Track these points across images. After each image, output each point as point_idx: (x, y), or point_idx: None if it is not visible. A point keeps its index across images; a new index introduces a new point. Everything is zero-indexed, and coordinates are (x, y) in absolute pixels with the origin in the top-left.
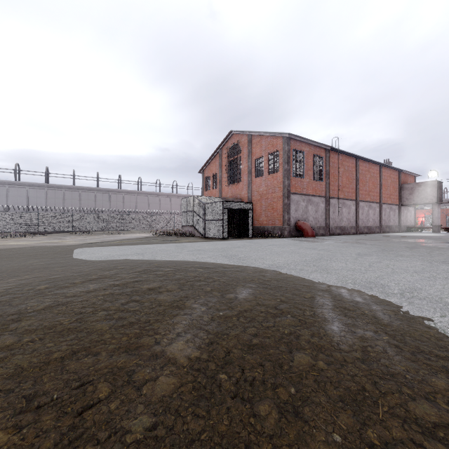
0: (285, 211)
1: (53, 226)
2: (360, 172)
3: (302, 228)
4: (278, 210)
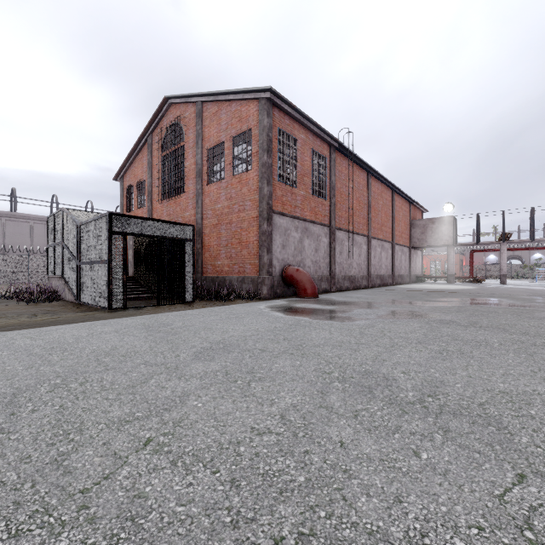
0: (263, 247)
1: None
2: (372, 194)
3: (296, 280)
4: (251, 244)
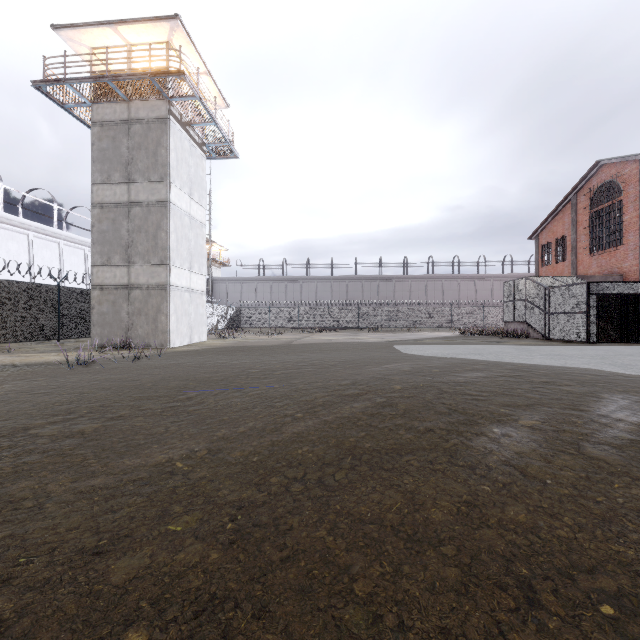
0: None
1: (341, 322)
2: None
3: None
4: None
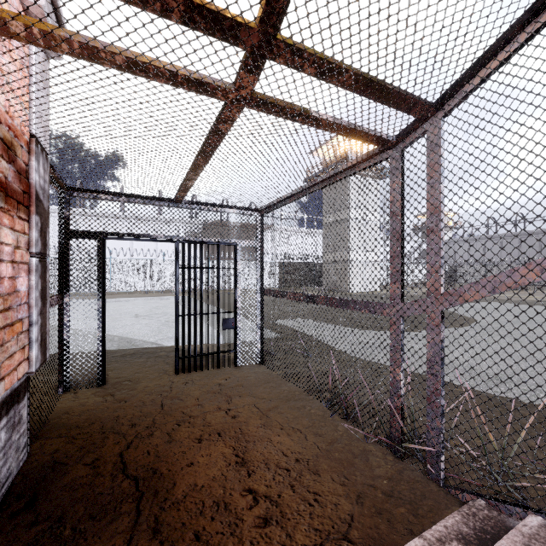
0: None
1: None
2: None
3: None
4: None
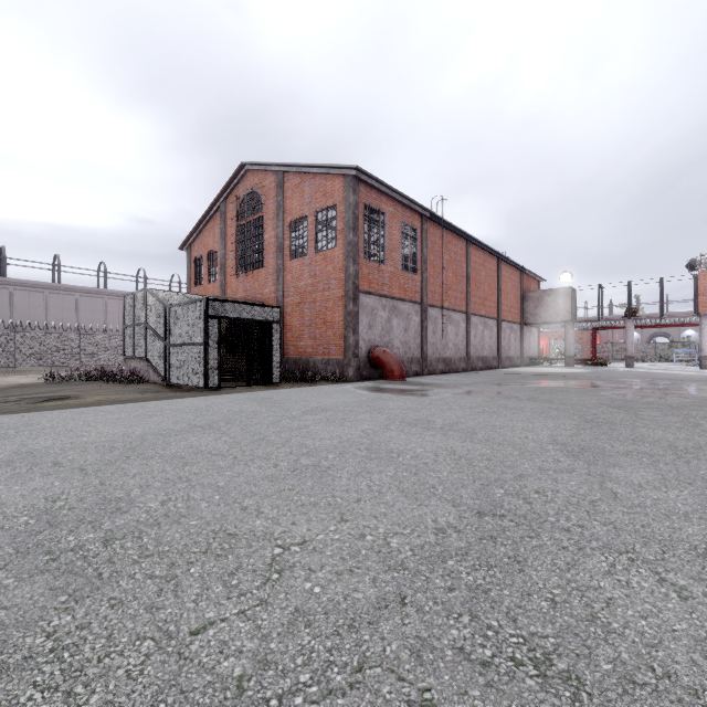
0: (349, 327)
1: None
2: (472, 265)
3: (382, 362)
4: (336, 325)
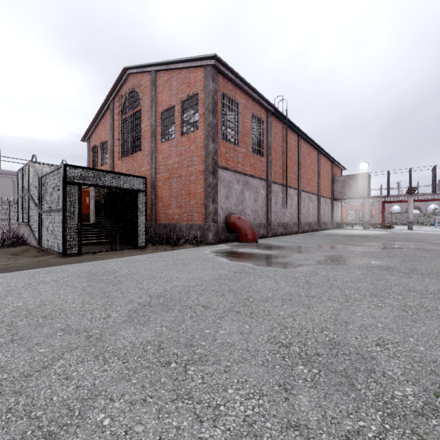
0: (209, 197)
1: None
2: (301, 154)
3: (238, 227)
4: (198, 195)
